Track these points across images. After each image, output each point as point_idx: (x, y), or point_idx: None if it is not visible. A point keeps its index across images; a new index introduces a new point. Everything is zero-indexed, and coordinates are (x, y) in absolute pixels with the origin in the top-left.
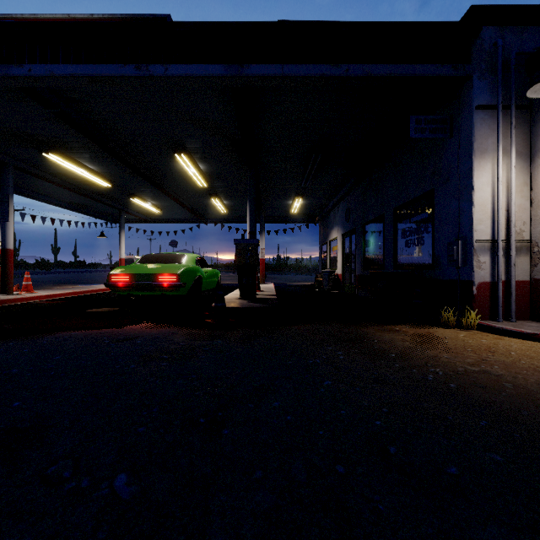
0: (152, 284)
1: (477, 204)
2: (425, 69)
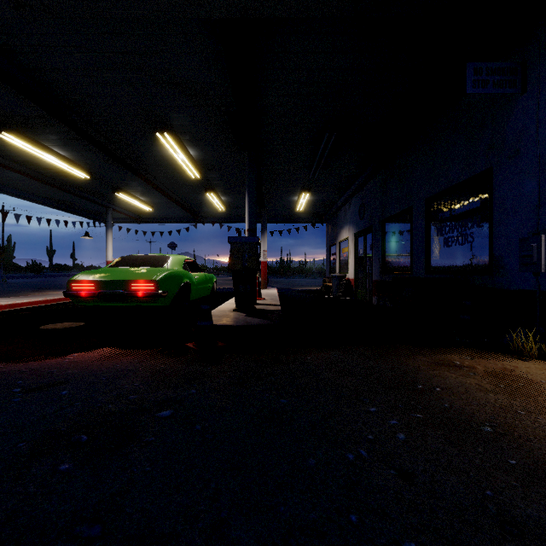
0: (123, 294)
1: None
2: None
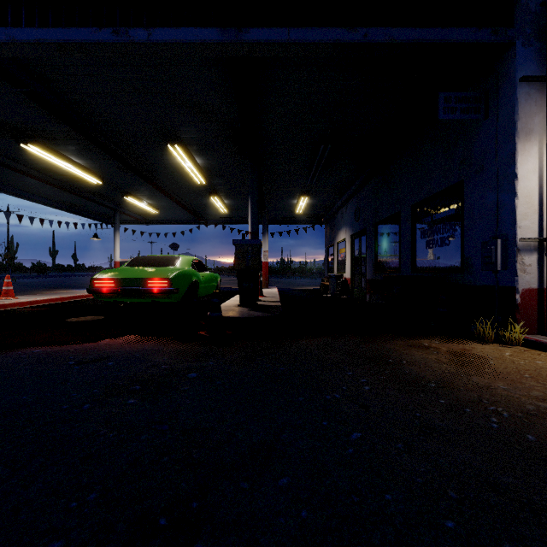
0: (140, 290)
1: (522, 195)
2: (459, 34)
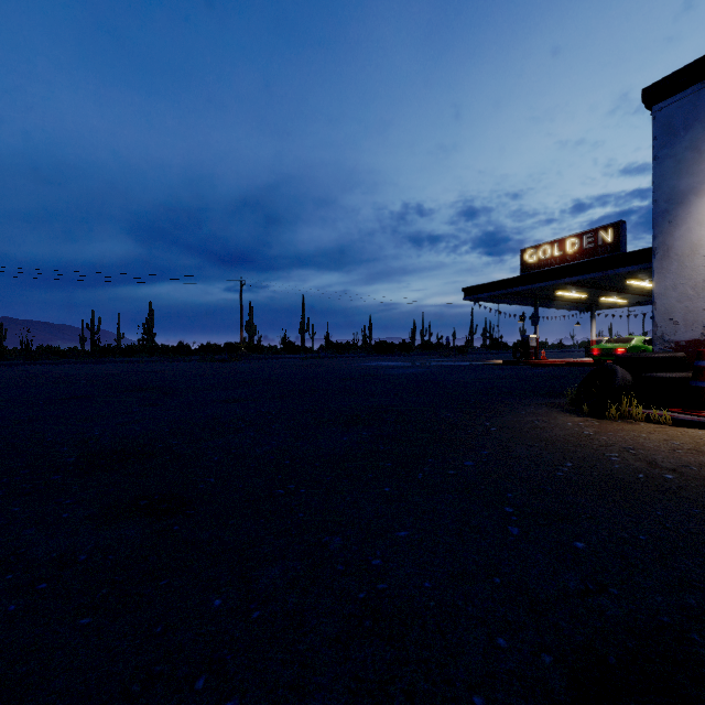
0: (611, 354)
1: None
2: None
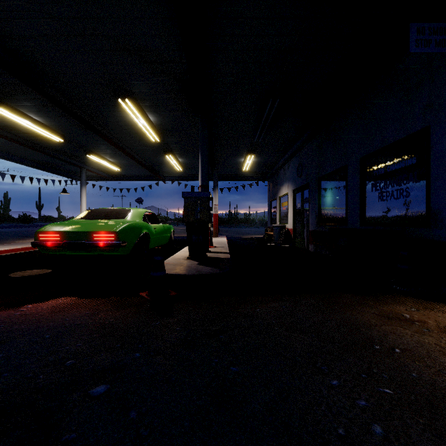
0: (85, 244)
1: None
2: None
